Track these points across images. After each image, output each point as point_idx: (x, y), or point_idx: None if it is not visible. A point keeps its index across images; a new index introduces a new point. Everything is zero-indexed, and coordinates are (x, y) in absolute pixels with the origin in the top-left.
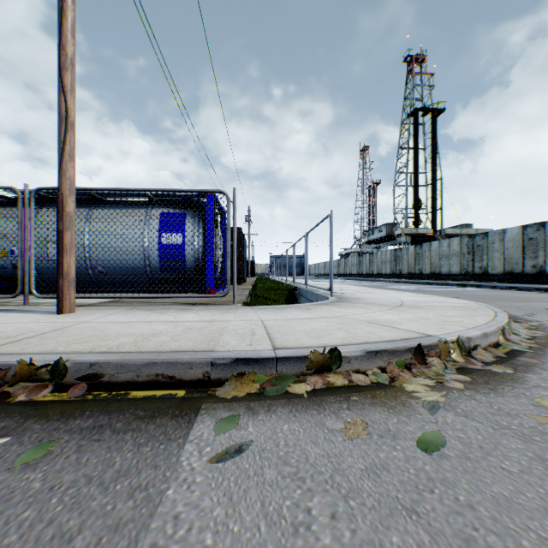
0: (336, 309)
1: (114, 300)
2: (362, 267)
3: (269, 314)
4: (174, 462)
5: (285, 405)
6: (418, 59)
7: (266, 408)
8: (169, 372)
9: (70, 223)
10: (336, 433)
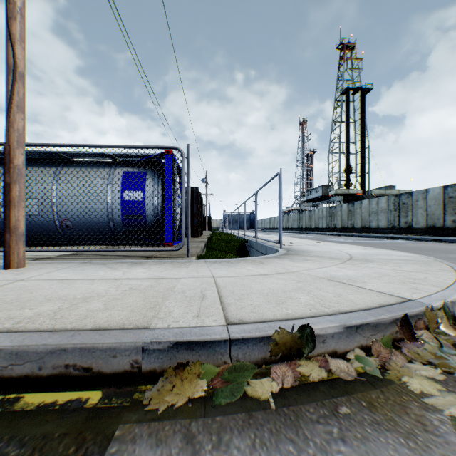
0: (289, 263)
1: (74, 253)
2: (302, 222)
3: (222, 269)
4: None
5: (244, 428)
6: (349, 46)
7: (215, 438)
8: (85, 362)
9: (19, 176)
10: None
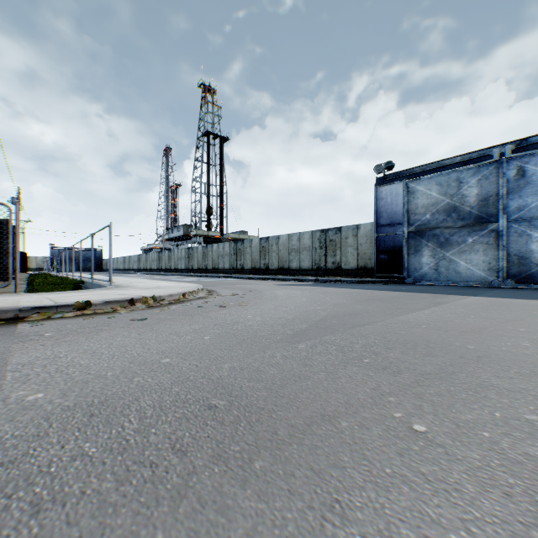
0: (106, 291)
1: None
2: (162, 263)
3: (53, 295)
4: (17, 328)
5: (62, 319)
6: (210, 90)
7: (53, 320)
8: None
9: None
10: (81, 320)
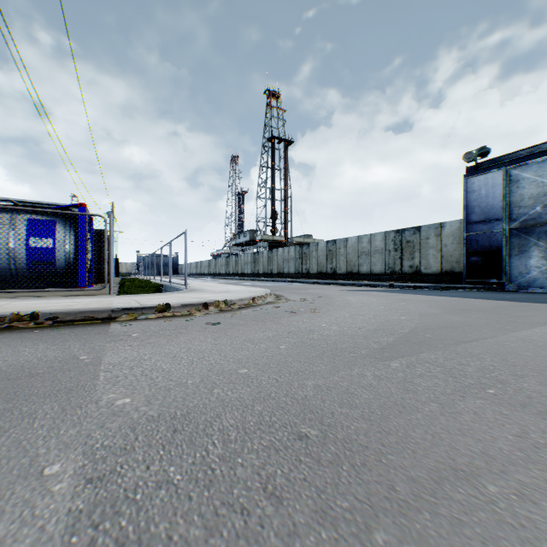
0: (182, 294)
1: None
2: (229, 267)
3: (138, 297)
4: (109, 327)
5: (146, 320)
6: (275, 95)
7: (138, 321)
8: (92, 315)
9: None
10: (162, 321)
